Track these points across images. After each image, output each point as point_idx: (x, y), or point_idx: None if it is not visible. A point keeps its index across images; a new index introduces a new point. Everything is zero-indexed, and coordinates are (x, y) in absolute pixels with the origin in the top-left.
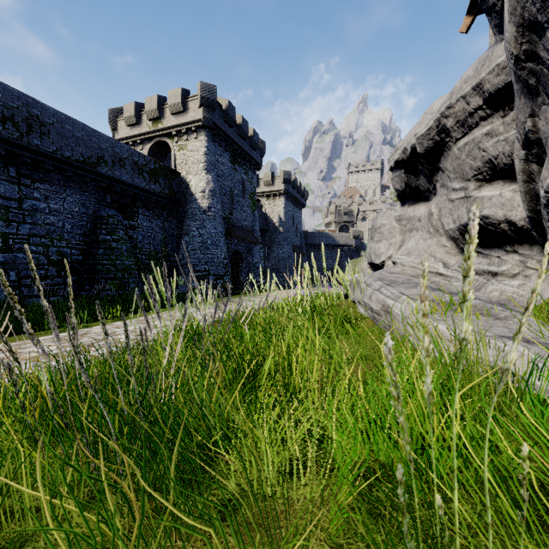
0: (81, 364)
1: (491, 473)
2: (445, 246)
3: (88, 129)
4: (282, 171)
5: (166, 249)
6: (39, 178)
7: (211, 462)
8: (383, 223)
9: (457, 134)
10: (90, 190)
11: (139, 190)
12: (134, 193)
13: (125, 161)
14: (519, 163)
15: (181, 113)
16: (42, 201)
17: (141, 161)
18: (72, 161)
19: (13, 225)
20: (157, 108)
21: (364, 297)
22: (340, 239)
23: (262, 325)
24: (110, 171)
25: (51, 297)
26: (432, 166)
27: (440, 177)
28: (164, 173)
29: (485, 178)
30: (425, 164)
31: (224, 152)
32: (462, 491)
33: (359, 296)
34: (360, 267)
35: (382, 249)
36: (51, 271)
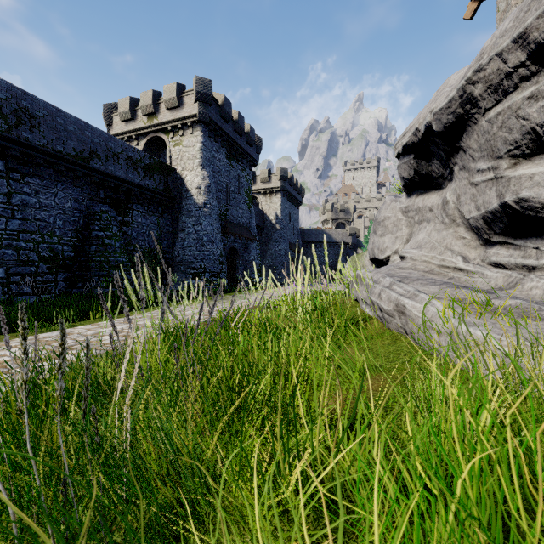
0: None
1: None
2: (463, 238)
3: (81, 123)
4: (279, 169)
5: (162, 246)
6: (29, 173)
7: None
8: (387, 216)
9: (487, 102)
10: (83, 185)
11: (133, 186)
12: (128, 189)
13: (119, 156)
14: None
15: (176, 108)
16: (32, 196)
17: (136, 156)
18: (63, 155)
19: (1, 220)
20: (152, 103)
21: (372, 295)
22: (337, 237)
23: (257, 327)
24: (103, 166)
25: (42, 294)
26: (451, 146)
27: (460, 159)
28: (159, 169)
29: (524, 153)
30: (441, 144)
31: (220, 148)
32: None
33: (364, 294)
34: (361, 263)
35: (386, 243)
36: (42, 268)
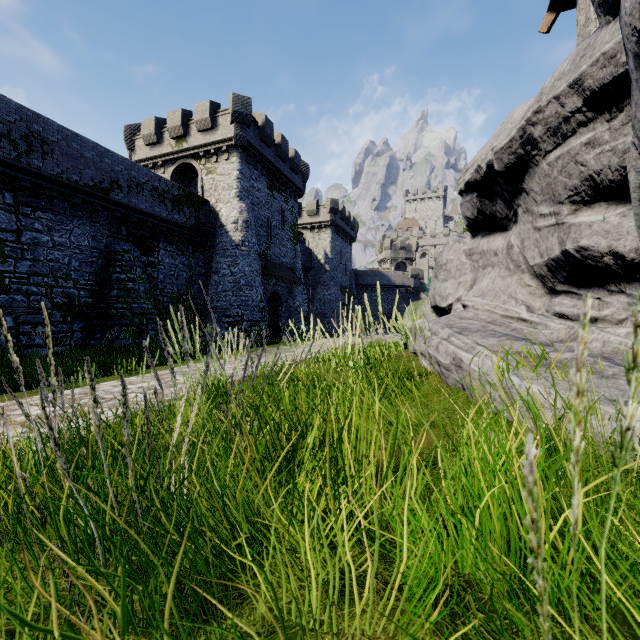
0: (55, 444)
1: (639, 614)
2: (528, 286)
3: (100, 149)
4: (328, 199)
5: (192, 290)
6: (41, 206)
7: (233, 577)
8: (449, 258)
9: (547, 145)
10: (102, 220)
11: (160, 221)
12: (154, 224)
13: (143, 187)
14: (635, 176)
15: (209, 130)
16: (44, 233)
17: (163, 187)
18: (80, 186)
19: (9, 261)
20: (181, 124)
21: (430, 348)
22: (397, 279)
23: (304, 382)
24: (125, 198)
25: (56, 346)
26: (513, 187)
27: (523, 201)
28: (189, 201)
29: (584, 200)
30: (504, 185)
31: (260, 176)
32: (586, 628)
33: (422, 346)
34: (422, 311)
35: (448, 289)
36: (56, 316)
